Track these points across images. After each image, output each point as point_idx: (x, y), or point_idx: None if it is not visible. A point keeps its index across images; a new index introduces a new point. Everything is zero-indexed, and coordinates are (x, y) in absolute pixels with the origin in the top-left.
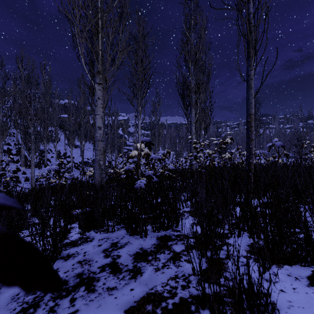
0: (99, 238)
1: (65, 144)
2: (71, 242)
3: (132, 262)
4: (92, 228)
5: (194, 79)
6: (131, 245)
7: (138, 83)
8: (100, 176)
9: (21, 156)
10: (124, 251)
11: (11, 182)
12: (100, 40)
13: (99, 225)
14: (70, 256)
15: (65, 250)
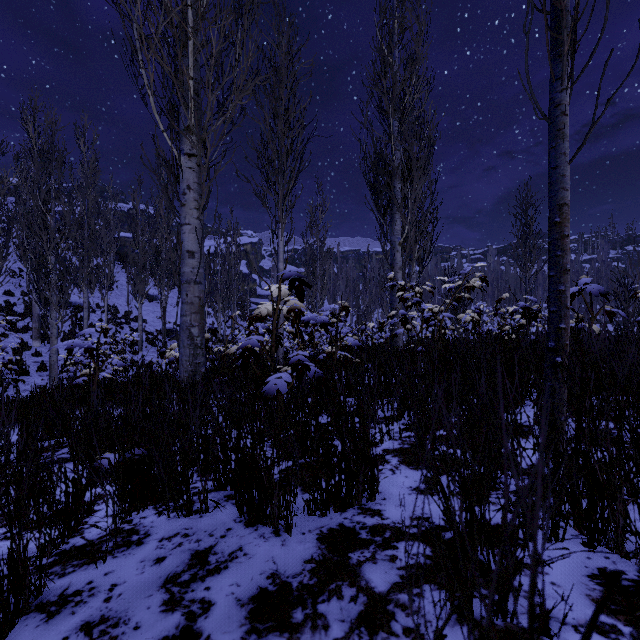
0: (164, 534)
1: (129, 293)
2: (87, 545)
3: (244, 632)
4: (152, 500)
5: (400, 148)
6: (246, 560)
7: (278, 159)
8: (192, 362)
9: (32, 317)
10: (224, 585)
11: (8, 374)
12: (191, 55)
13: (165, 495)
14: (67, 600)
15: (61, 578)
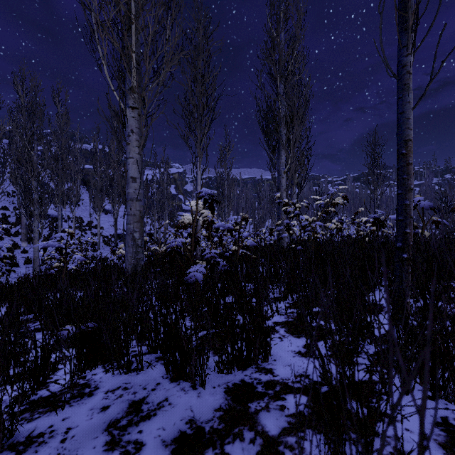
0: (109, 388)
1: (91, 208)
2: (51, 396)
3: None
4: (101, 361)
5: (285, 103)
6: (170, 409)
7: (197, 111)
8: (134, 258)
9: (21, 225)
10: (153, 429)
11: (3, 266)
12: (133, 35)
13: (111, 358)
14: (32, 441)
15: (29, 423)
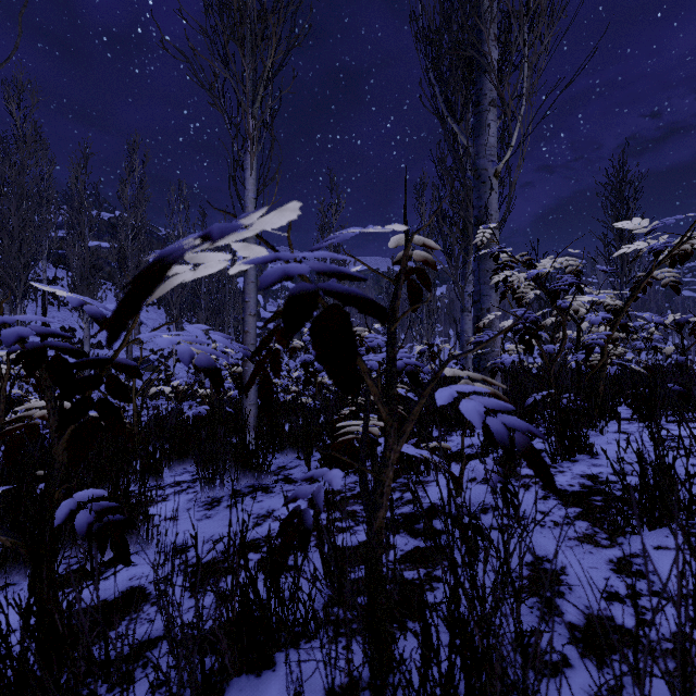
0: None
1: None
2: None
3: None
4: None
5: None
6: None
7: None
8: None
9: None
10: None
11: None
12: None
13: None
14: None
15: None
